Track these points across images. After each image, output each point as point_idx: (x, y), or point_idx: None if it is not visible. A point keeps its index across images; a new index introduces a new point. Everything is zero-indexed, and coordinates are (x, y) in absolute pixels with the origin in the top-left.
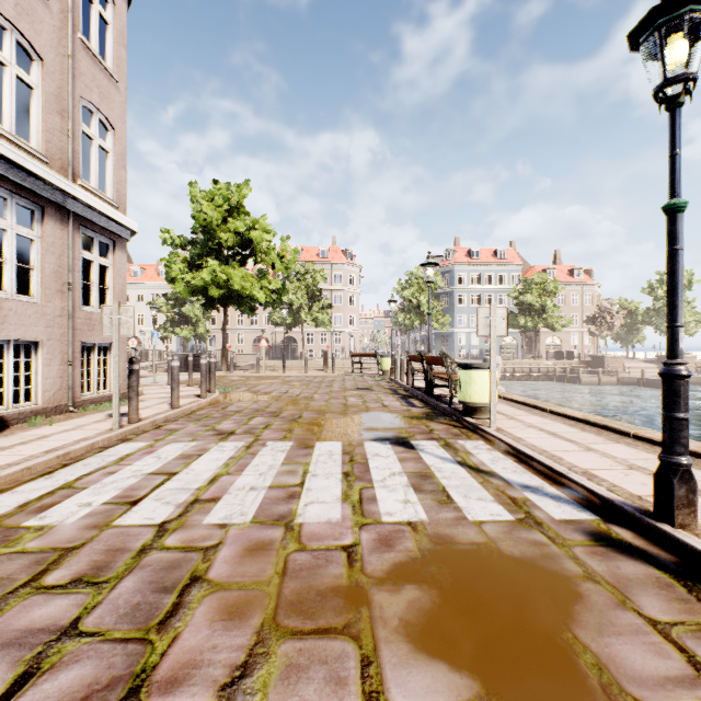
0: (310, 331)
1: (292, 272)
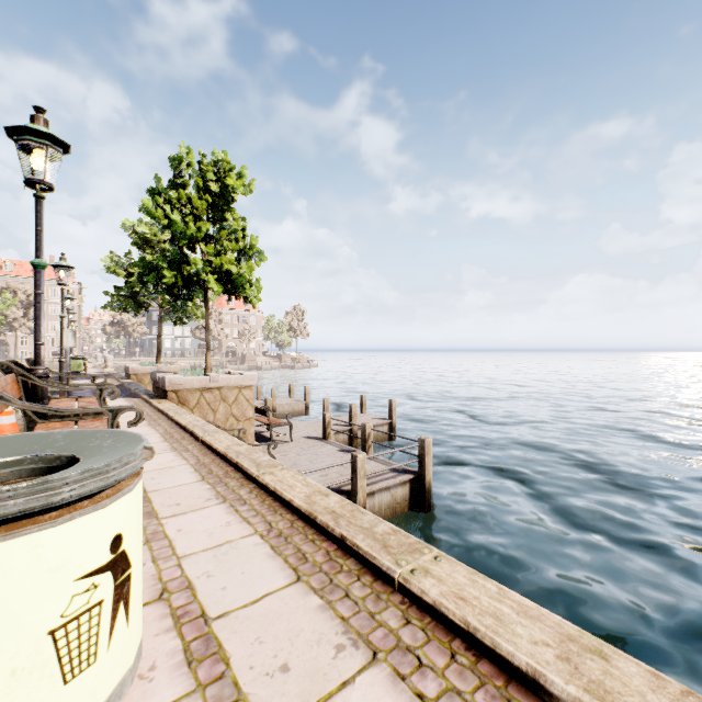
0: (25, 335)
1: (6, 289)
